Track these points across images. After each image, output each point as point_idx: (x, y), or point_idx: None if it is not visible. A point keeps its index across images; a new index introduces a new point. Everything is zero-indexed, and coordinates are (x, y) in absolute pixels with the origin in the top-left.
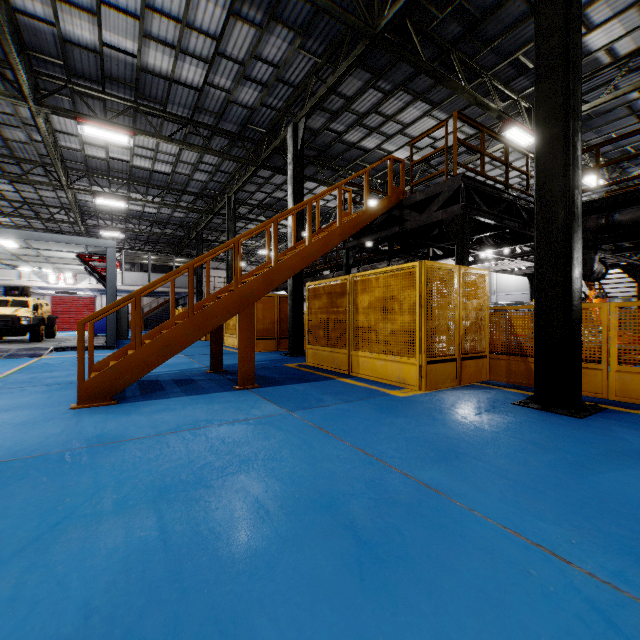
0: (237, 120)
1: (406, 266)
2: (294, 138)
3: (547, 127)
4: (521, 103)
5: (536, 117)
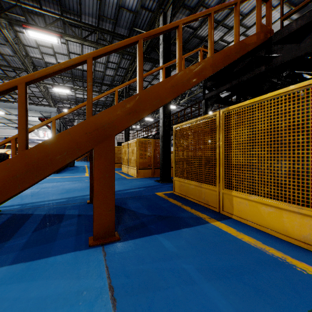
0: (126, 25)
1: None
2: (164, 24)
3: None
4: None
5: None
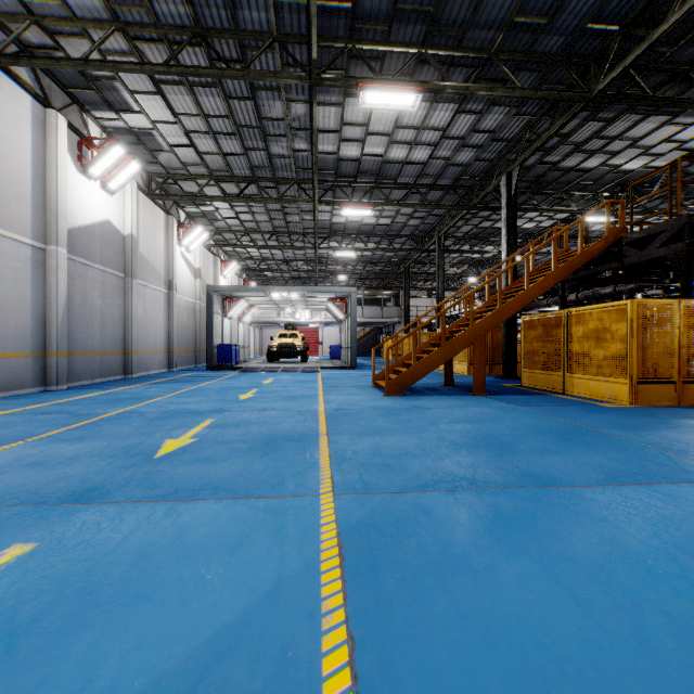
0: (452, 176)
1: (617, 304)
2: (507, 186)
3: None
4: None
5: None
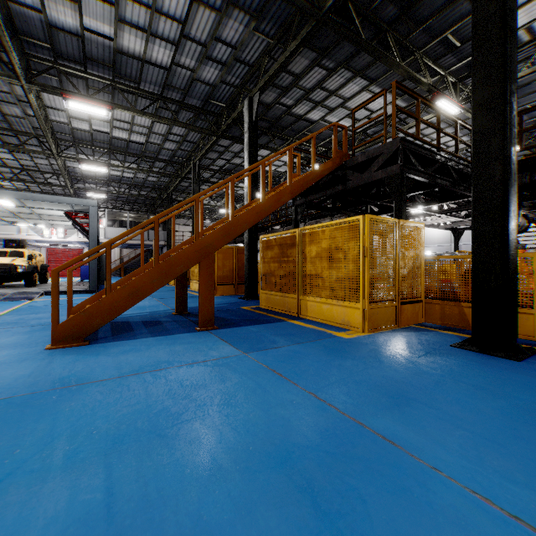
0: (200, 96)
1: (350, 220)
2: (249, 110)
3: (484, 89)
4: (448, 78)
5: (473, 80)
